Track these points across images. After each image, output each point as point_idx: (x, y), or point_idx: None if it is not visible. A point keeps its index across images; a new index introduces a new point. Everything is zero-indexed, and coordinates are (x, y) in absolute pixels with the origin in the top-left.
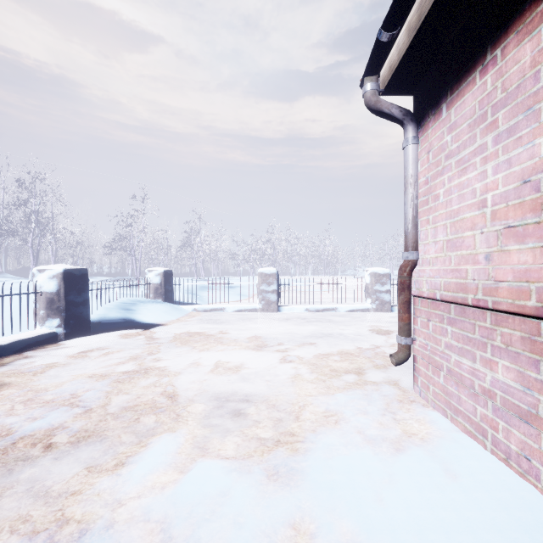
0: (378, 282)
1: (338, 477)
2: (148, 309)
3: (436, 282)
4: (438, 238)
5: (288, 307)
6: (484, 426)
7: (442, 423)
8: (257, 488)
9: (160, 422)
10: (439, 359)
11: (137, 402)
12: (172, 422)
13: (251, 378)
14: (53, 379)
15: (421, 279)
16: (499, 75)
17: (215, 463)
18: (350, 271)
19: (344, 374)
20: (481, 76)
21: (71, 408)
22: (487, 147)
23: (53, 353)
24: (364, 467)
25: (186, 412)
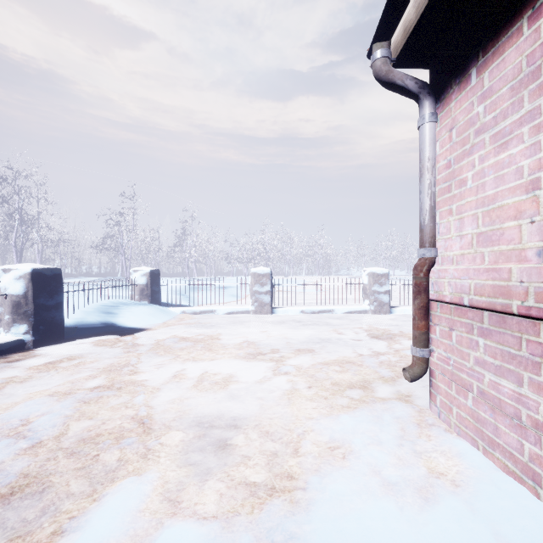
0: (377, 283)
1: None
2: (131, 312)
3: (463, 284)
4: (464, 232)
5: (282, 309)
6: (535, 468)
7: (474, 458)
8: None
9: (125, 460)
10: (467, 377)
11: (101, 431)
12: (140, 459)
13: (241, 395)
14: (5, 399)
15: (441, 280)
16: None
17: (187, 530)
18: (344, 271)
19: (348, 389)
20: (531, 23)
21: (15, 441)
22: (540, 111)
23: (15, 364)
24: (387, 532)
25: (158, 445)
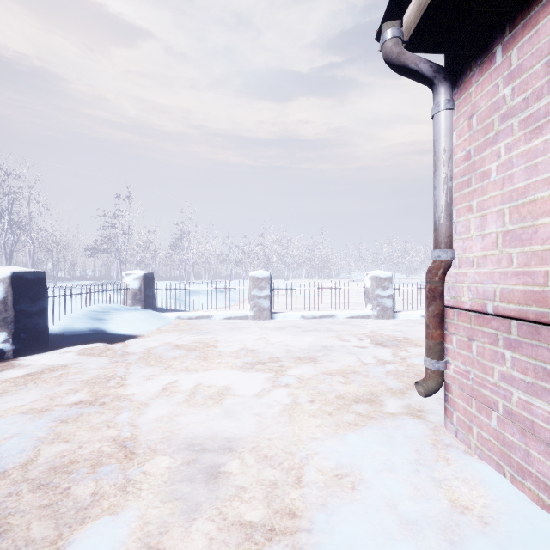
0: (380, 287)
1: None
2: (122, 318)
3: (486, 289)
4: (487, 230)
5: (282, 314)
6: None
7: (501, 488)
8: None
9: (100, 494)
10: (491, 394)
11: (76, 456)
12: (118, 493)
13: (237, 411)
14: None
15: (459, 285)
16: None
17: None
18: (344, 274)
19: (354, 403)
20: None
21: None
22: None
23: None
24: None
25: (141, 475)
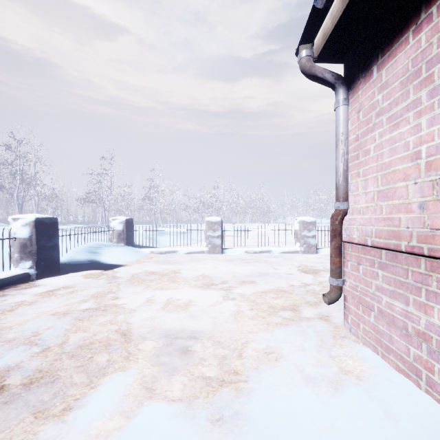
0: (306, 229)
1: (281, 422)
2: (111, 252)
3: (367, 229)
4: (368, 190)
5: (230, 250)
6: (417, 366)
7: (374, 360)
8: (202, 436)
9: (112, 360)
10: (370, 300)
11: (93, 340)
12: (123, 360)
13: (198, 315)
14: (18, 317)
15: (351, 227)
16: (434, 32)
17: (160, 407)
18: (280, 219)
19: (281, 311)
20: (414, 35)
21: (30, 347)
22: (421, 101)
23: (23, 292)
24: (306, 410)
25: (137, 350)
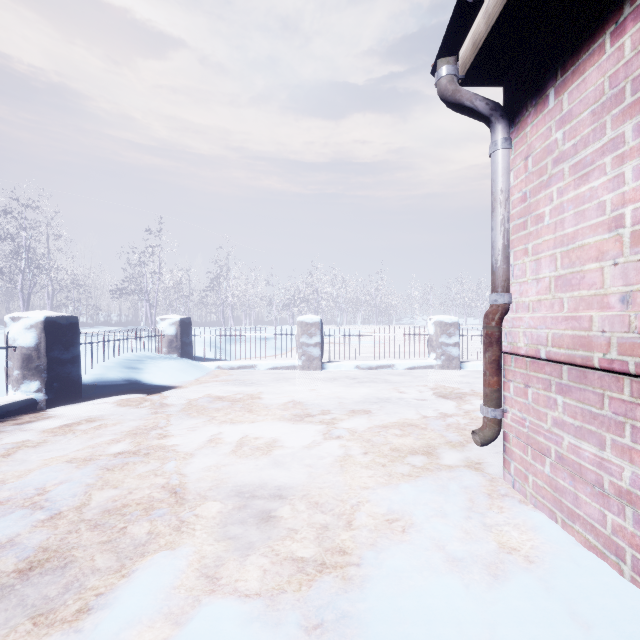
0: (445, 333)
1: (413, 631)
2: (158, 367)
3: (540, 334)
4: (541, 274)
5: (334, 364)
6: (618, 542)
7: (551, 532)
8: None
9: (156, 533)
10: (544, 440)
11: (128, 501)
12: (173, 532)
13: (286, 462)
14: (17, 466)
15: (516, 330)
16: None
17: (228, 608)
18: (407, 319)
19: (410, 455)
20: (614, 40)
21: (32, 512)
22: (624, 140)
23: (26, 427)
24: (451, 611)
25: (193, 517)
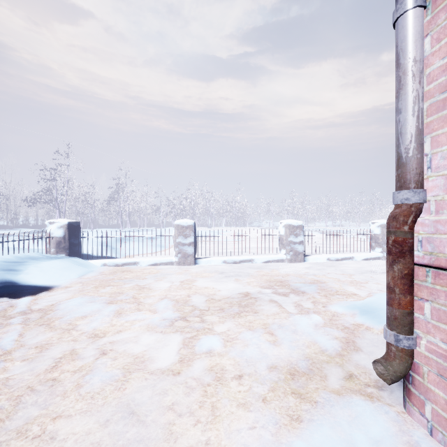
0: (292, 234)
1: None
2: (39, 267)
3: None
4: None
5: (205, 260)
6: None
7: None
8: None
9: None
10: None
11: None
12: None
13: (144, 402)
14: None
15: (443, 237)
16: None
17: None
18: (256, 223)
19: (290, 377)
20: None
21: None
22: None
23: None
24: None
25: None
